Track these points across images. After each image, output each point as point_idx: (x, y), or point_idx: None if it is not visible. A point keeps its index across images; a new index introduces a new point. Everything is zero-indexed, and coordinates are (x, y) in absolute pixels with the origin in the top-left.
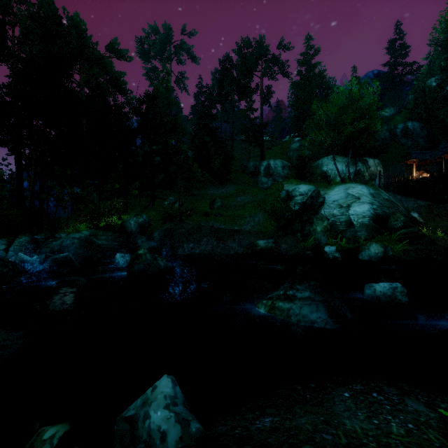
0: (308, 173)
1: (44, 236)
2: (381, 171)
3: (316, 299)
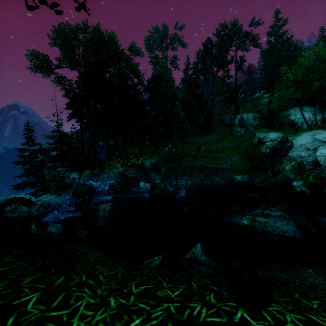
0: (277, 123)
1: (98, 171)
2: None
3: (286, 217)
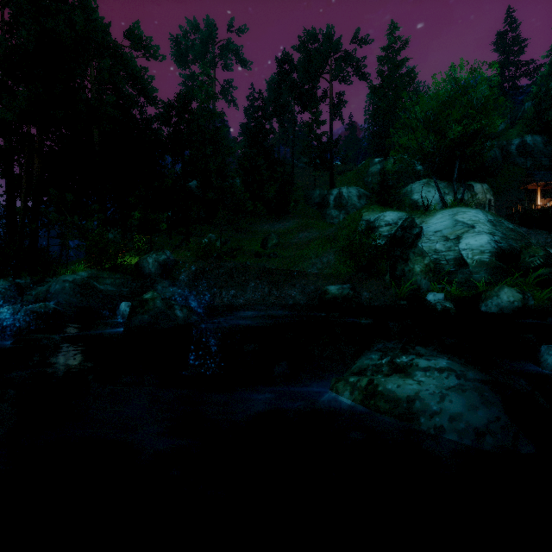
0: (394, 201)
1: (30, 281)
2: (492, 200)
3: (470, 377)
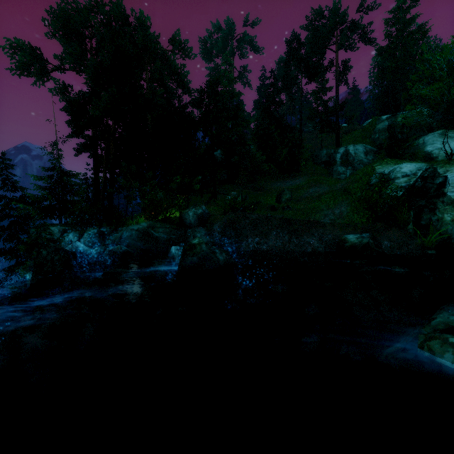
0: (406, 154)
1: (109, 229)
2: None
3: None
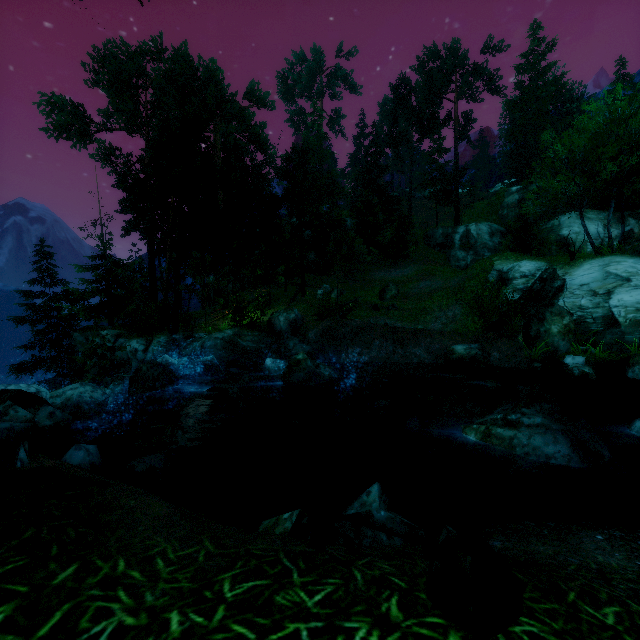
0: (534, 242)
1: (182, 336)
2: None
3: (552, 428)
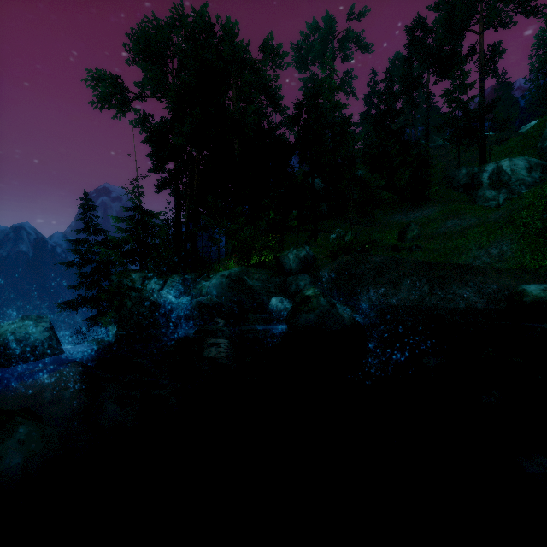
0: None
1: (194, 276)
2: None
3: None
